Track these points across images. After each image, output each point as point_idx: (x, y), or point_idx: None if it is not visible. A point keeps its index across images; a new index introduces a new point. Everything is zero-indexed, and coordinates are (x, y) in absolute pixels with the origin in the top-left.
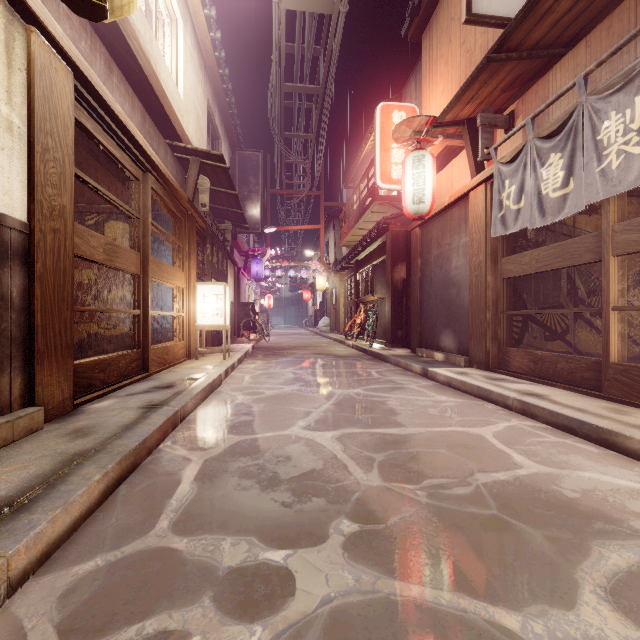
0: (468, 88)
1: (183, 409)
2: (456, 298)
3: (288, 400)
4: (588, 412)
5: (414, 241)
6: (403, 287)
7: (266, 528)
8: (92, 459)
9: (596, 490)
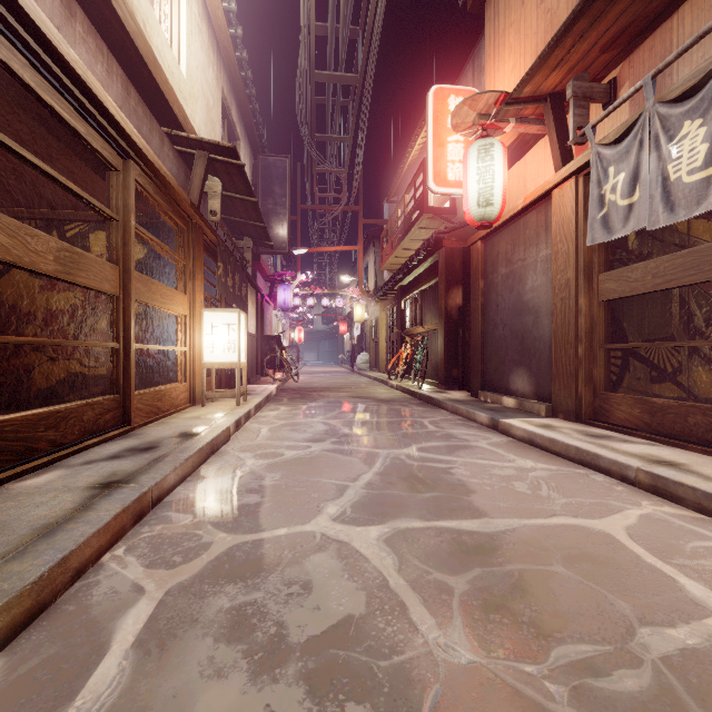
0: (558, 44)
1: (158, 487)
2: (532, 328)
3: (315, 467)
4: None
5: (475, 258)
6: (459, 316)
7: None
8: None
9: None
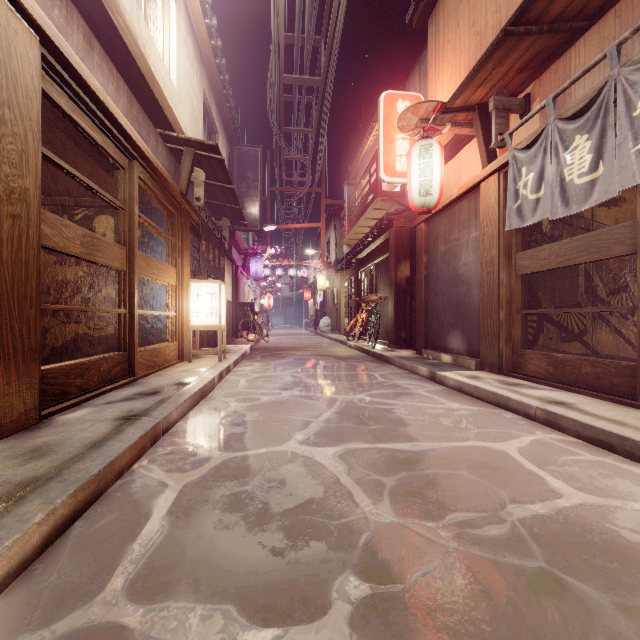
0: (481, 68)
1: (166, 420)
2: (465, 296)
3: (285, 408)
4: (627, 425)
5: (419, 237)
6: (407, 286)
7: (249, 590)
8: (39, 490)
9: None
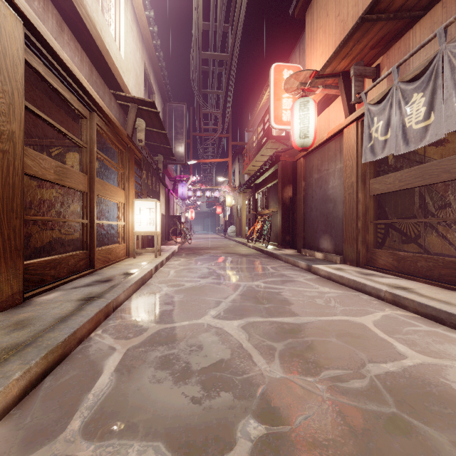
0: (344, 45)
1: (116, 300)
2: (332, 211)
3: (203, 291)
4: (453, 304)
5: (299, 168)
6: (290, 203)
7: (174, 430)
8: (19, 354)
9: None
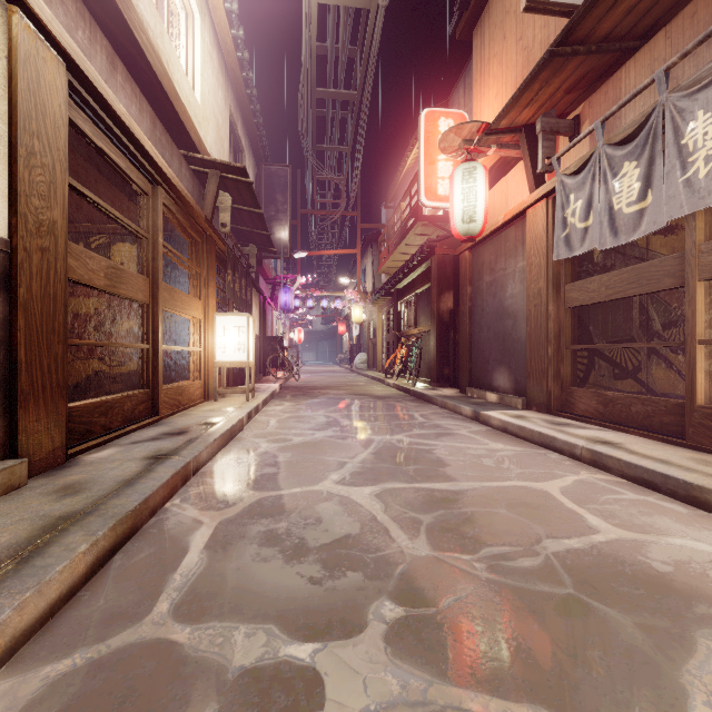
0: (527, 88)
1: (196, 460)
2: (512, 331)
3: (319, 448)
4: (672, 464)
5: (463, 266)
6: (450, 319)
7: (289, 613)
8: (80, 524)
9: (692, 562)
